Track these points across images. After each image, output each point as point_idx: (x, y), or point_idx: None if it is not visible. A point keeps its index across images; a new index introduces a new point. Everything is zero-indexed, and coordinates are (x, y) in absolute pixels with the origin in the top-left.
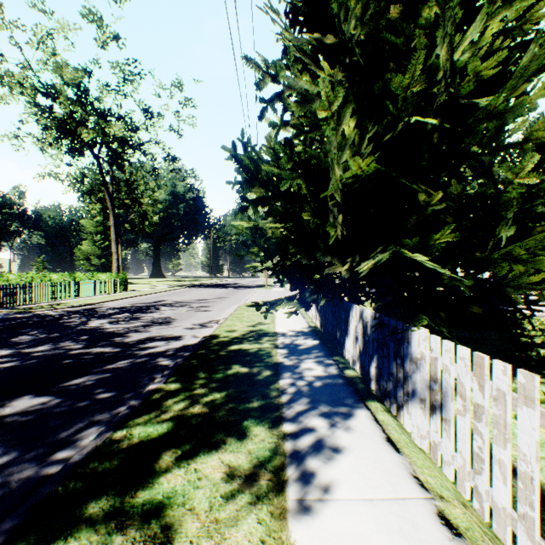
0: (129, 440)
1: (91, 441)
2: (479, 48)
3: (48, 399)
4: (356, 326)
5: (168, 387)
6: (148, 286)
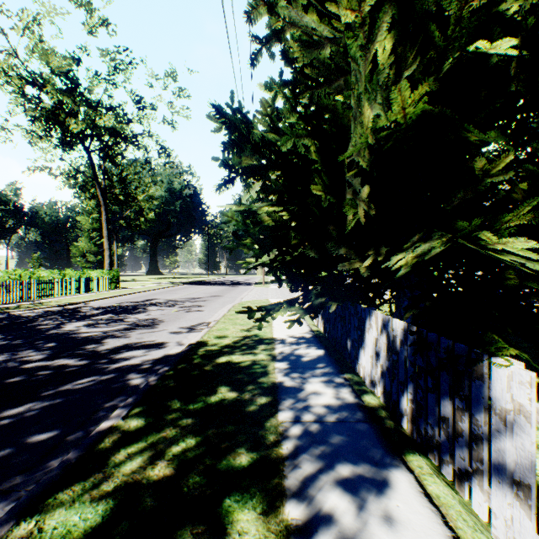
0: None
1: None
2: None
3: None
4: (376, 338)
5: (126, 425)
6: (142, 283)
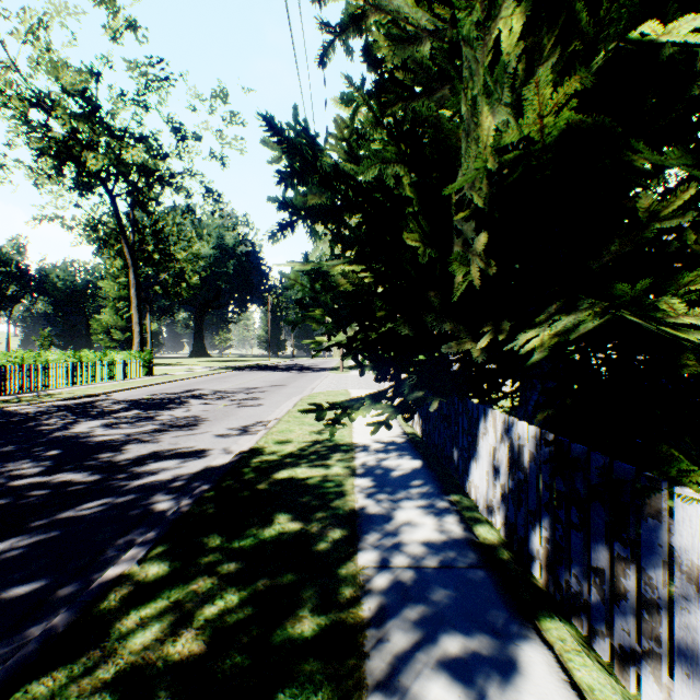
0: None
1: None
2: None
3: None
4: (495, 448)
5: (142, 572)
6: (184, 368)
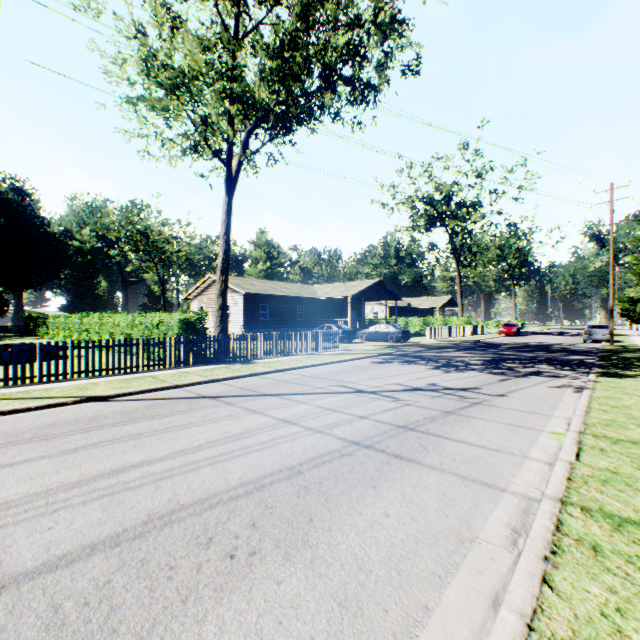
0: None
1: None
2: None
3: None
4: None
5: None
6: None
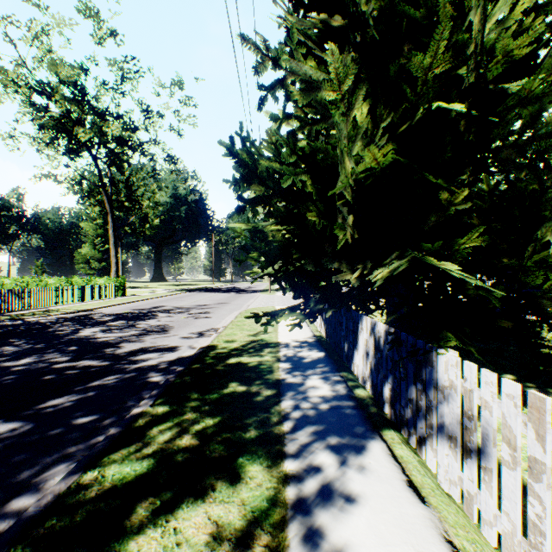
0: (99, 485)
1: (54, 486)
2: (505, 29)
3: (18, 426)
4: (366, 340)
5: (154, 410)
6: (148, 290)
